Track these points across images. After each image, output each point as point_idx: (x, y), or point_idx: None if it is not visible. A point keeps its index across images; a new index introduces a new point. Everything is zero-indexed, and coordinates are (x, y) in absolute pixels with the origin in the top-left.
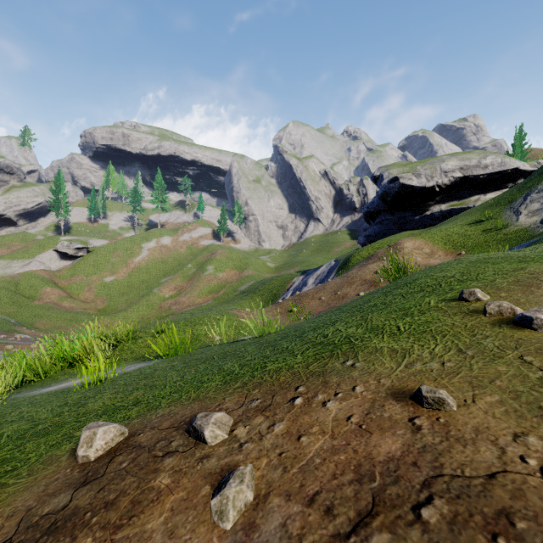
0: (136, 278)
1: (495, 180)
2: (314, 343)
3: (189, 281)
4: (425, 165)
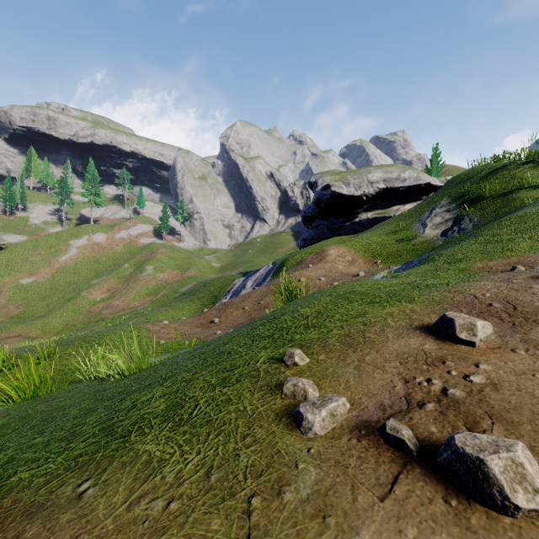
0: (61, 280)
1: (412, 192)
2: (108, 423)
3: (125, 282)
4: (354, 175)
